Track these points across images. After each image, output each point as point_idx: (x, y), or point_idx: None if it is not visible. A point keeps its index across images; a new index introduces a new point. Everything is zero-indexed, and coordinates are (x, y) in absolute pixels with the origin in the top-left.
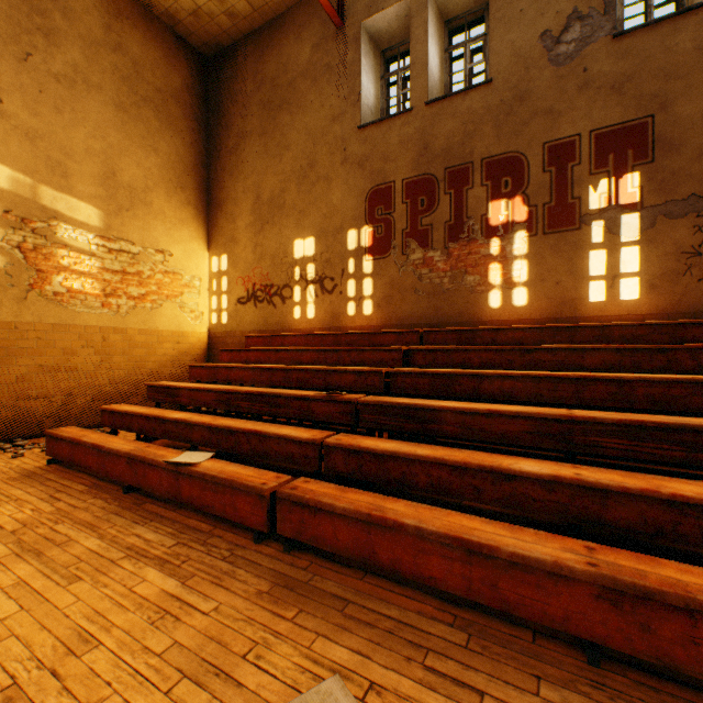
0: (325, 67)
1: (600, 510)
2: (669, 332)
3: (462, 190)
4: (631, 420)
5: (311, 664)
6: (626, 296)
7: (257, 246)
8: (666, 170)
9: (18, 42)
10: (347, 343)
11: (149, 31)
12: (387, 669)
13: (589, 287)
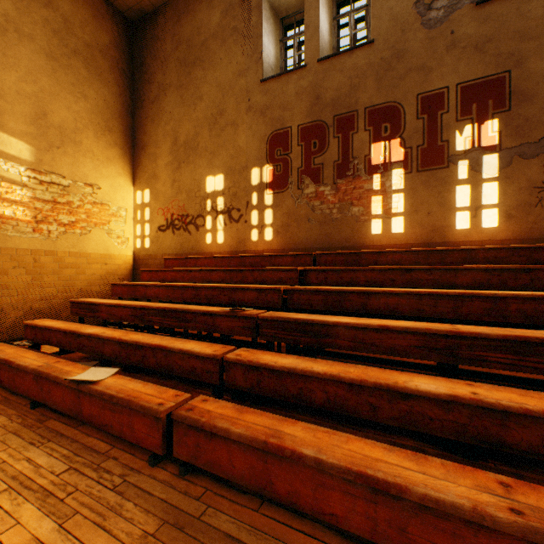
0: (233, 30)
1: (500, 431)
2: (526, 254)
3: (349, 134)
4: (515, 335)
5: None
6: (487, 224)
7: (175, 182)
8: (520, 117)
9: None
10: (251, 264)
11: None
12: None
13: (456, 216)
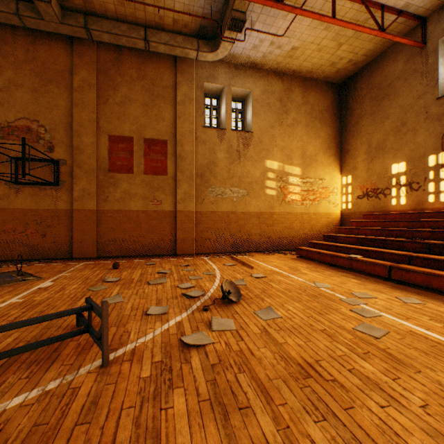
0: (412, 71)
1: None
2: None
3: None
4: None
5: (405, 296)
6: None
7: (368, 170)
8: None
9: (279, 120)
10: (427, 217)
11: (316, 88)
12: (430, 301)
13: None
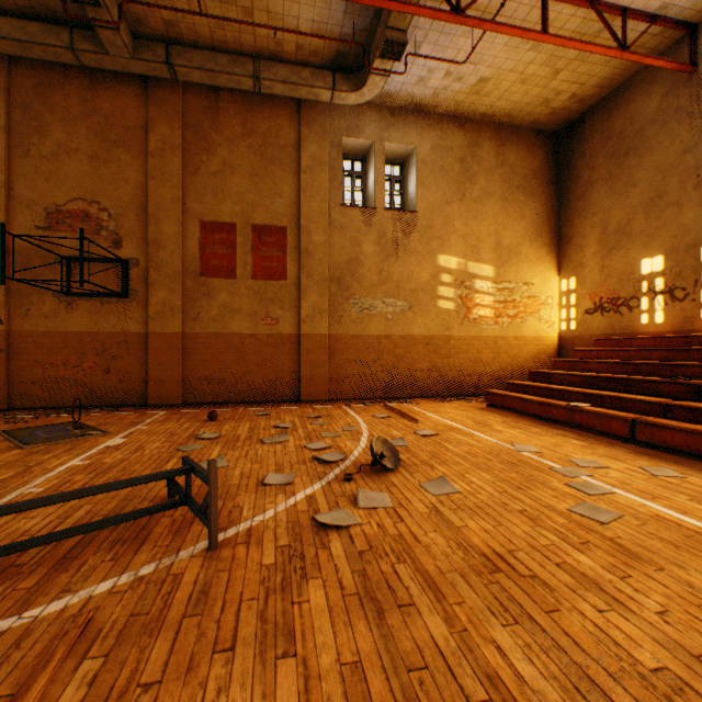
0: (674, 110)
1: None
2: None
3: None
4: None
5: (655, 465)
6: None
7: (603, 268)
8: None
9: (459, 191)
10: (698, 343)
11: (519, 140)
12: (694, 473)
13: None
